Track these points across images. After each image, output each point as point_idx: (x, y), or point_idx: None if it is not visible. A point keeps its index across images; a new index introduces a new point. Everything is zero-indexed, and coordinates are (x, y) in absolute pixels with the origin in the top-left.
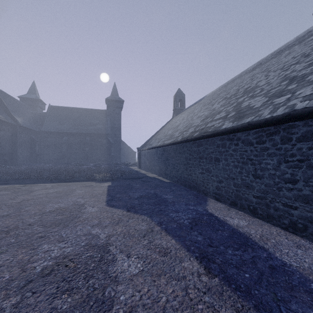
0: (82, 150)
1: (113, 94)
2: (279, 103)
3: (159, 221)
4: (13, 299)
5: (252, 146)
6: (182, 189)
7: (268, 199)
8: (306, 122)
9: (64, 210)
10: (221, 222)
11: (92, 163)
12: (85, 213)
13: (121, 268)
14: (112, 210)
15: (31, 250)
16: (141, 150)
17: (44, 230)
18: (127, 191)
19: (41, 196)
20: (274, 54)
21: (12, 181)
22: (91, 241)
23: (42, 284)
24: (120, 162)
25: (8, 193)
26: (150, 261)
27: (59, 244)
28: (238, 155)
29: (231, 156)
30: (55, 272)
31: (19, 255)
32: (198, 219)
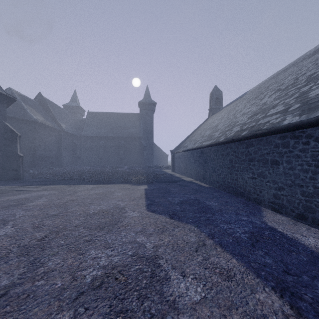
0: (117, 153)
1: (146, 97)
2: None
3: (210, 232)
4: (67, 314)
5: None
6: (226, 195)
7: None
8: None
9: (106, 212)
10: (290, 240)
11: (126, 165)
12: (127, 218)
13: (177, 291)
14: (154, 215)
15: (80, 255)
16: (174, 152)
17: (90, 233)
18: (165, 196)
19: (84, 197)
20: None
21: (59, 182)
22: (137, 250)
23: (93, 299)
24: (152, 165)
25: (55, 193)
26: (211, 285)
27: (106, 251)
28: (309, 156)
29: (297, 157)
30: (105, 285)
31: (69, 259)
32: (258, 234)
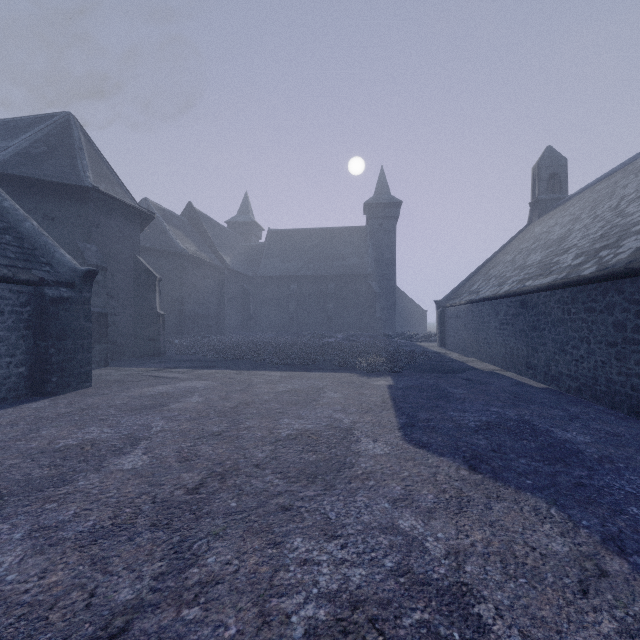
0: (321, 309)
1: (379, 191)
2: None
3: (604, 531)
4: None
5: None
6: (605, 414)
7: None
8: None
9: (314, 437)
10: None
11: (339, 333)
12: (363, 457)
13: None
14: (425, 456)
15: (271, 547)
16: (445, 306)
17: (287, 487)
18: (440, 406)
19: (267, 398)
20: None
21: (221, 363)
22: (407, 558)
23: None
24: (392, 332)
25: (216, 386)
26: None
27: (329, 545)
28: None
29: None
30: None
31: (249, 555)
32: None
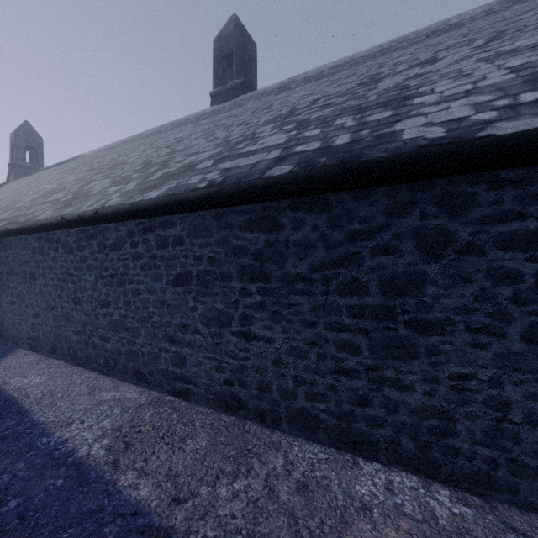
0: None
1: None
2: (108, 194)
3: None
4: None
5: (72, 254)
6: None
7: (88, 334)
8: (117, 226)
9: None
10: None
11: None
12: None
13: None
14: None
15: None
16: None
17: None
18: None
19: None
20: (174, 124)
21: None
22: None
23: None
24: None
25: None
26: None
27: None
28: (59, 267)
29: (50, 269)
30: None
31: None
32: None
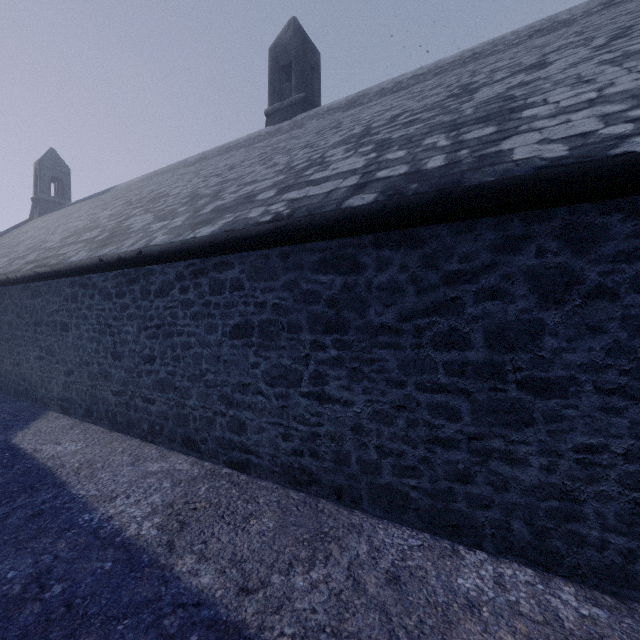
0: None
1: None
2: (151, 231)
3: None
4: None
5: (111, 301)
6: None
7: (129, 395)
8: (163, 268)
9: None
10: (18, 458)
11: None
12: None
13: None
14: None
15: None
16: None
17: None
18: None
19: None
20: (222, 149)
21: None
22: None
23: None
24: None
25: None
26: None
27: None
28: (95, 317)
29: (85, 319)
30: None
31: None
32: None
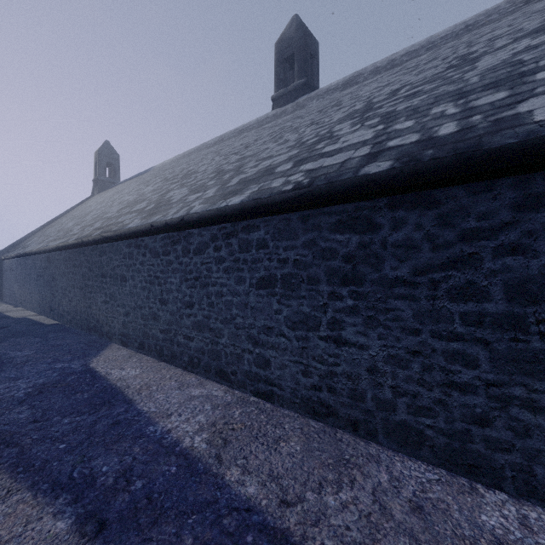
0: None
1: None
2: (189, 202)
3: None
4: None
5: (159, 258)
6: (72, 334)
7: (173, 333)
8: (200, 231)
9: None
10: (96, 379)
11: None
12: None
13: None
14: None
15: None
16: (1, 258)
17: None
18: None
19: None
20: (236, 132)
21: None
22: None
23: None
24: None
25: None
26: None
27: None
28: (146, 271)
29: (139, 272)
30: None
31: None
32: (54, 384)
